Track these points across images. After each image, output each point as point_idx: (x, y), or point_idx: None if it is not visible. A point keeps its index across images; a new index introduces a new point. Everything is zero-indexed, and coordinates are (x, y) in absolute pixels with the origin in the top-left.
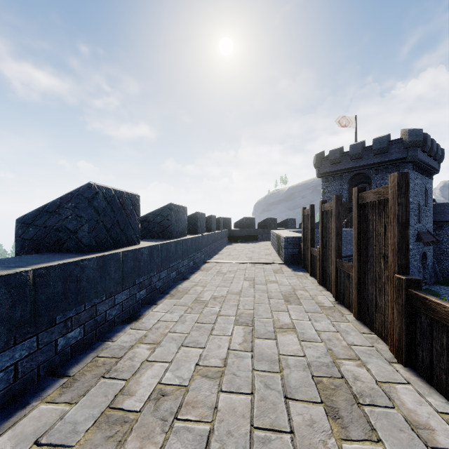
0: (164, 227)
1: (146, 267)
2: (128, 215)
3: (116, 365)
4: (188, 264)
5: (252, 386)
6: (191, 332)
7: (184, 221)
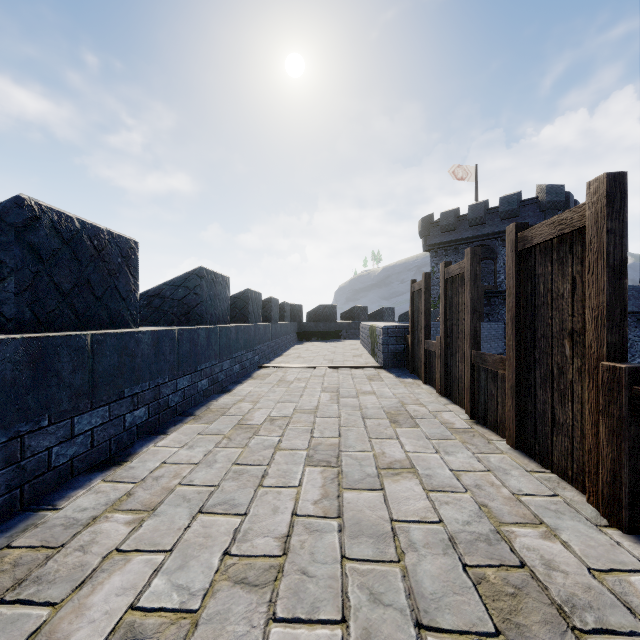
0: (189, 307)
1: (148, 368)
2: (111, 272)
3: (44, 565)
4: (231, 368)
5: (343, 598)
6: (222, 482)
7: (224, 299)
